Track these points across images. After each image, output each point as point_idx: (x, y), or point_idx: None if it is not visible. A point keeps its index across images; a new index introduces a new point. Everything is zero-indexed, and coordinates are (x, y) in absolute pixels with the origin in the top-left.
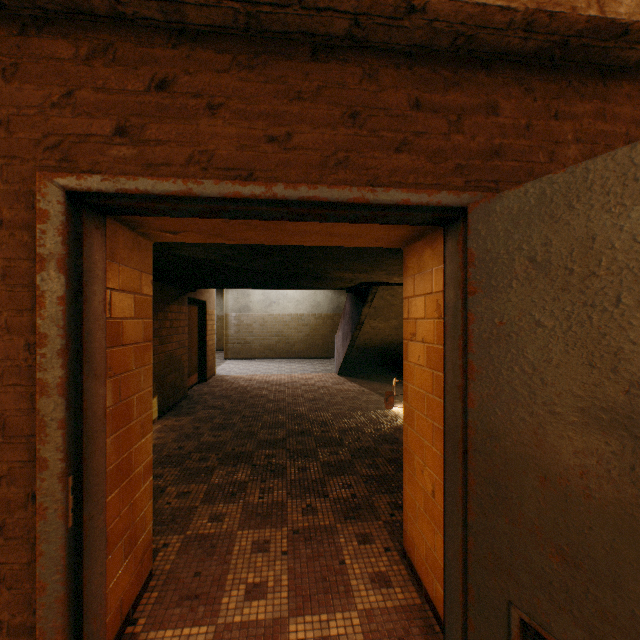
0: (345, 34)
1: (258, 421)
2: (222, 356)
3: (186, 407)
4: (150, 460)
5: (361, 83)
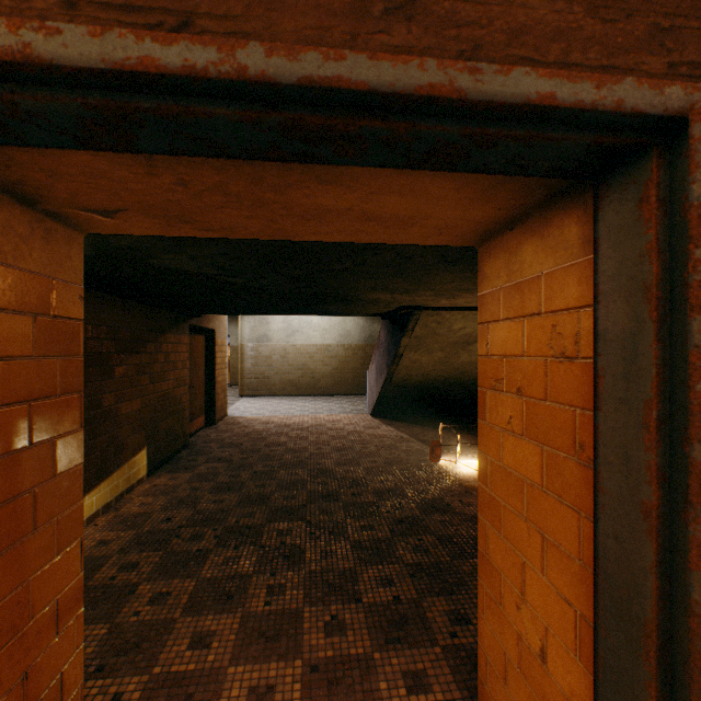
0: None
1: (272, 479)
2: (237, 393)
3: (186, 459)
4: (77, 583)
5: None
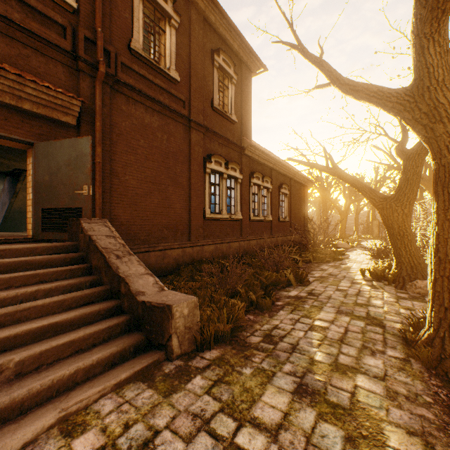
0: (4, 105)
1: None
2: None
3: None
4: None
5: (9, 114)
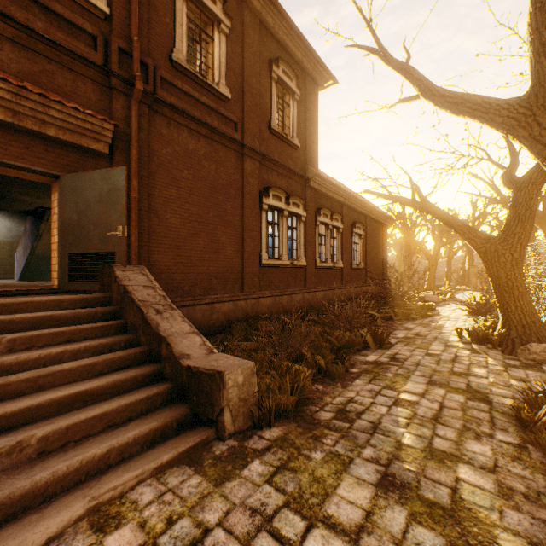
0: (26, 131)
1: None
2: None
3: None
4: None
5: (31, 142)
